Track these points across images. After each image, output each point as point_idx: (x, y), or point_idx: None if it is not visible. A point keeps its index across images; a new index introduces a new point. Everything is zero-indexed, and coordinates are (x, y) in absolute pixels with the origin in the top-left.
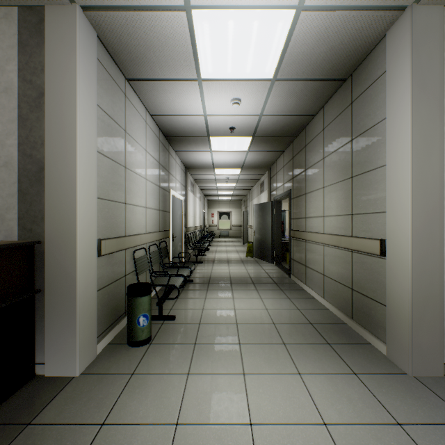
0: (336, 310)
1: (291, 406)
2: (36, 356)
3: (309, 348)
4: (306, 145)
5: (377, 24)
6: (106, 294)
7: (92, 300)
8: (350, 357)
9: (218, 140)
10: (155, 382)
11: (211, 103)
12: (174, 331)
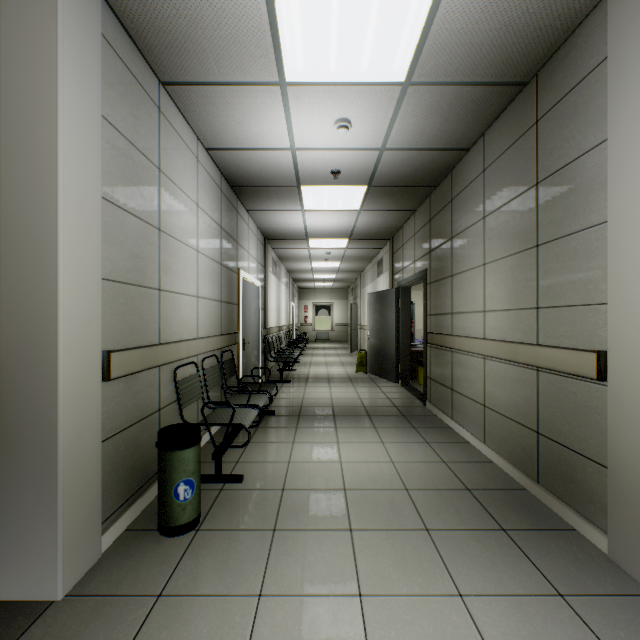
0: (508, 465)
1: None
2: None
3: (472, 539)
4: (454, 199)
5: None
6: (122, 444)
7: (92, 459)
8: (546, 557)
9: (314, 192)
10: (198, 613)
11: (302, 128)
12: (239, 504)
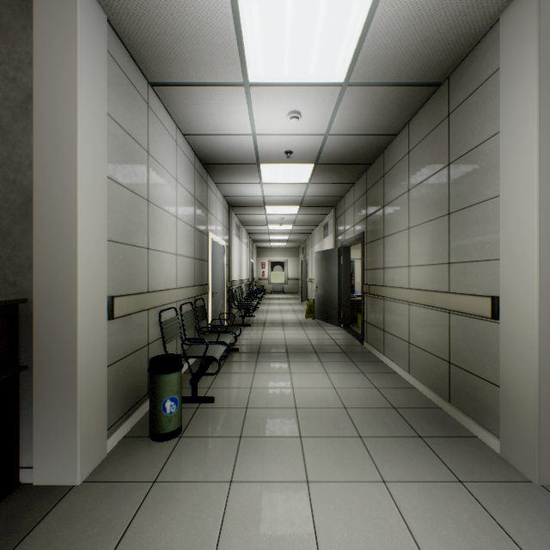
0: (427, 389)
1: (376, 532)
2: (22, 457)
3: (395, 443)
4: (385, 174)
5: (488, 3)
6: (121, 370)
7: (101, 379)
8: (451, 456)
9: (271, 168)
10: (185, 494)
11: (261, 118)
12: (212, 418)
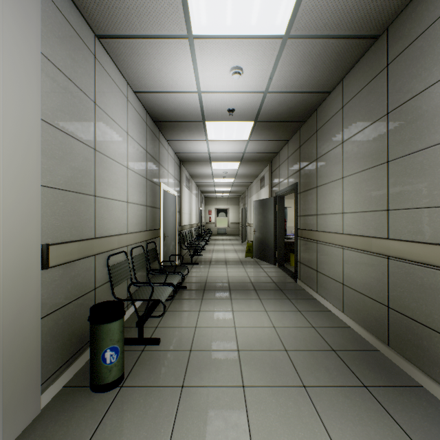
0: (363, 330)
1: None
2: None
3: (341, 395)
4: (318, 130)
5: None
6: (61, 318)
7: (32, 333)
8: (402, 412)
9: (215, 126)
10: None
11: (205, 75)
12: (156, 363)
